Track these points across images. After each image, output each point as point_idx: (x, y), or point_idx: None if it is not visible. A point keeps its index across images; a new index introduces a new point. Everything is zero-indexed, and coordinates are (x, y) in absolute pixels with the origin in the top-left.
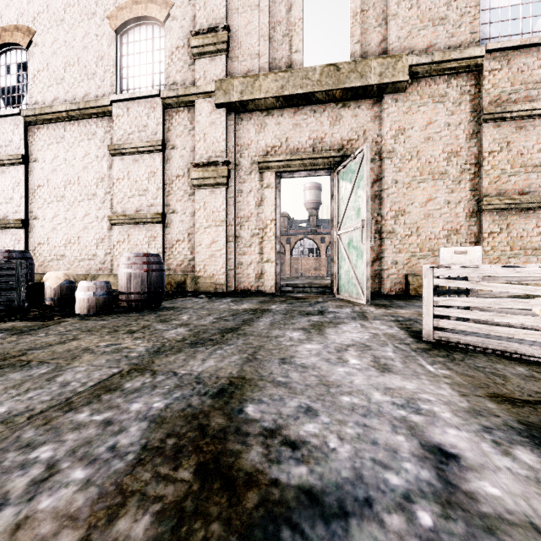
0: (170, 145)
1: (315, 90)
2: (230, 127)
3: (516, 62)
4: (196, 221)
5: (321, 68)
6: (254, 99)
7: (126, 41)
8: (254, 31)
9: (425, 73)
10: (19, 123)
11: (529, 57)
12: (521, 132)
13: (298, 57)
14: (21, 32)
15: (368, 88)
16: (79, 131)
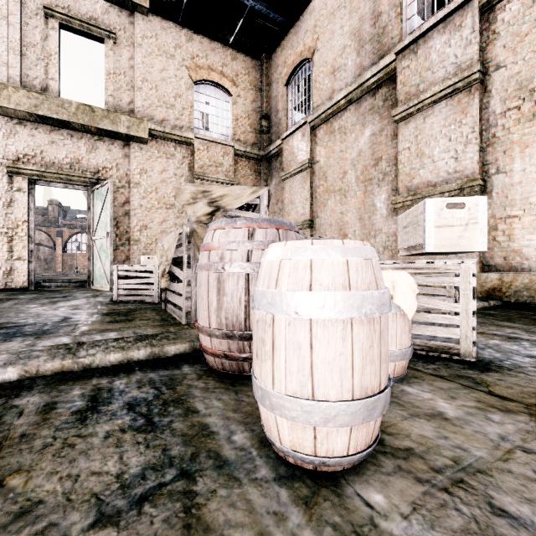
0: None
1: (71, 120)
2: None
3: (211, 149)
4: None
5: (77, 105)
6: (1, 106)
7: None
8: (2, 40)
9: (161, 137)
10: None
11: (217, 149)
12: None
13: (55, 85)
14: None
15: (119, 134)
16: None
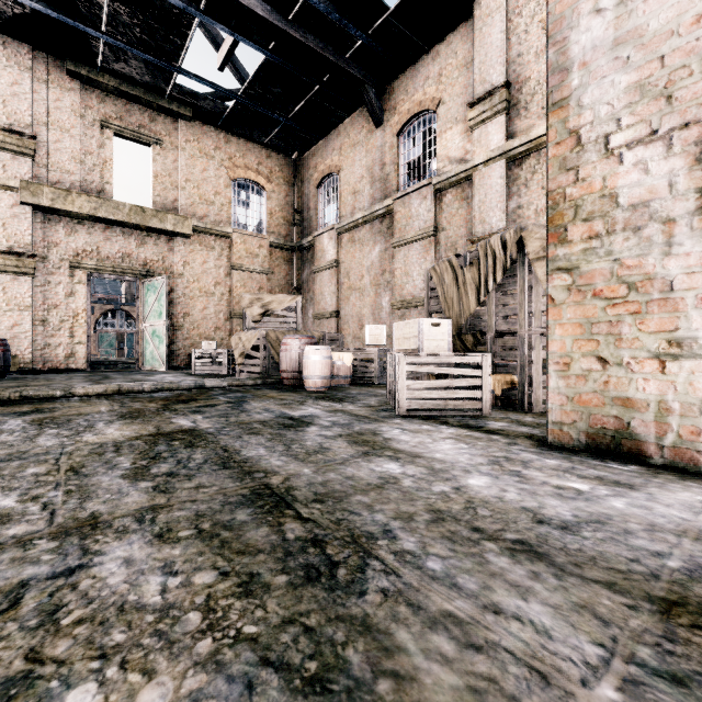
0: None
1: (126, 221)
2: (36, 223)
3: (248, 242)
4: None
5: (131, 206)
6: (67, 210)
7: None
8: (65, 151)
9: (202, 232)
10: None
11: (253, 241)
12: (250, 279)
13: (110, 188)
14: None
15: (166, 231)
16: None
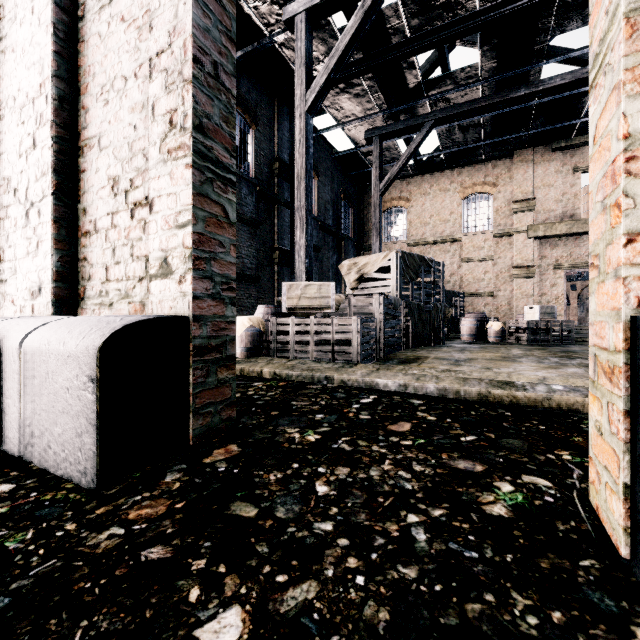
0: (496, 257)
1: None
2: (535, 247)
3: None
4: (514, 295)
5: None
6: (552, 235)
7: (466, 203)
8: (550, 198)
9: None
10: (404, 247)
11: None
12: None
13: (578, 211)
14: (403, 200)
15: None
16: (438, 250)
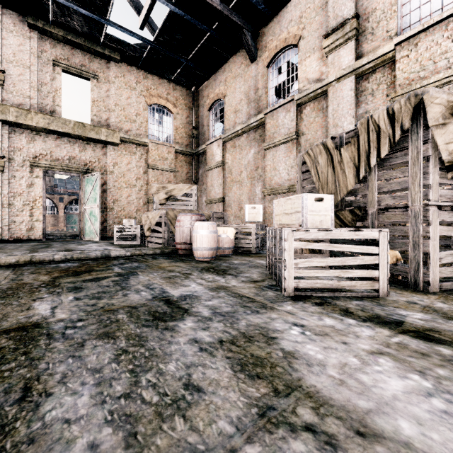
0: None
1: (71, 132)
2: (5, 134)
3: (160, 149)
4: None
5: (75, 122)
6: (27, 124)
7: None
8: (26, 81)
9: (127, 141)
10: None
11: (164, 149)
12: (161, 175)
13: (59, 109)
14: None
15: (101, 140)
16: None
